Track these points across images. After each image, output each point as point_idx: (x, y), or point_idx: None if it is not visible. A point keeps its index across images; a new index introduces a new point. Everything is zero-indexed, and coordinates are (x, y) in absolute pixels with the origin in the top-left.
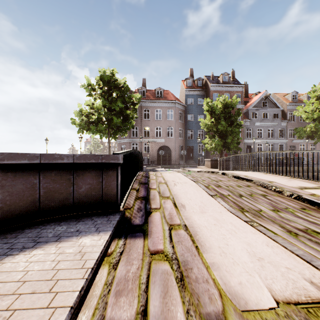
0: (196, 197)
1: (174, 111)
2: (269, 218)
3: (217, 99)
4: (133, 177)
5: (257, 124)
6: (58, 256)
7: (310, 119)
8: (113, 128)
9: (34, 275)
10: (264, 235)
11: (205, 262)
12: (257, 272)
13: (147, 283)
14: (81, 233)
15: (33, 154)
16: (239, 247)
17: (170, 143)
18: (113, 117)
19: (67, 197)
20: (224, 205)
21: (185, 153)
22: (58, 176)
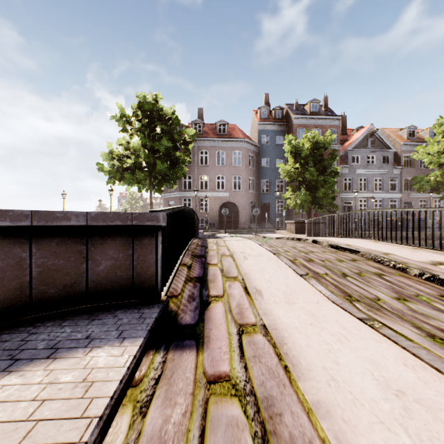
0: (278, 278)
1: (243, 154)
2: (393, 311)
3: (304, 136)
4: (184, 247)
5: (359, 172)
6: (44, 389)
7: (435, 164)
8: (157, 177)
9: None
10: (395, 344)
11: (303, 400)
12: (400, 424)
13: None
14: (93, 342)
15: (20, 212)
16: (359, 369)
17: (237, 198)
18: (156, 162)
19: (76, 279)
20: (323, 291)
21: (258, 213)
22: (62, 247)
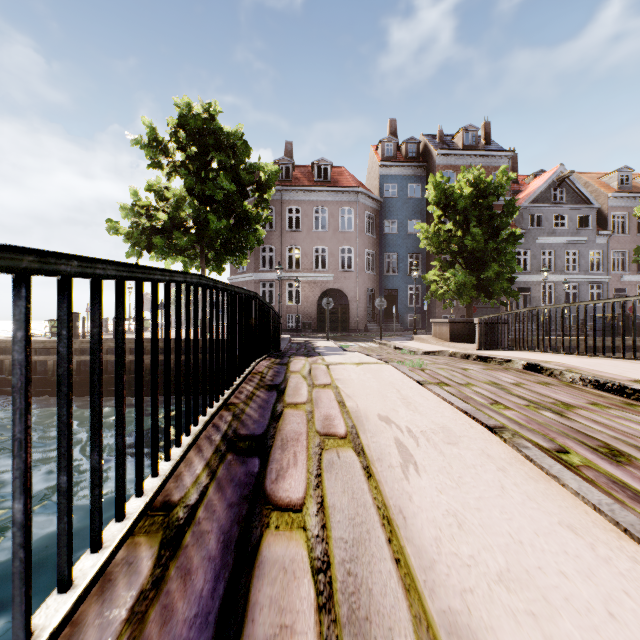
0: None
1: (356, 212)
2: None
3: (460, 176)
4: (210, 401)
5: (541, 241)
6: None
7: None
8: (214, 245)
9: None
10: None
11: None
12: None
13: None
14: None
15: None
16: None
17: (346, 282)
18: (208, 216)
19: None
20: None
21: (384, 305)
22: None
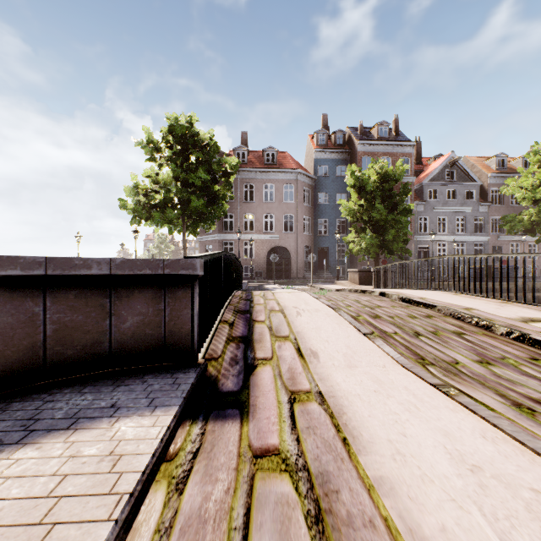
0: (337, 338)
1: (296, 188)
2: (474, 377)
3: (370, 166)
4: (225, 301)
5: (437, 210)
6: (65, 463)
7: (530, 201)
8: (192, 216)
9: (6, 511)
10: (473, 414)
11: (364, 475)
12: (474, 501)
13: (246, 528)
14: (120, 411)
15: (32, 259)
16: (429, 441)
17: (288, 241)
18: (191, 197)
19: (98, 338)
20: (390, 353)
21: (314, 259)
22: (82, 300)
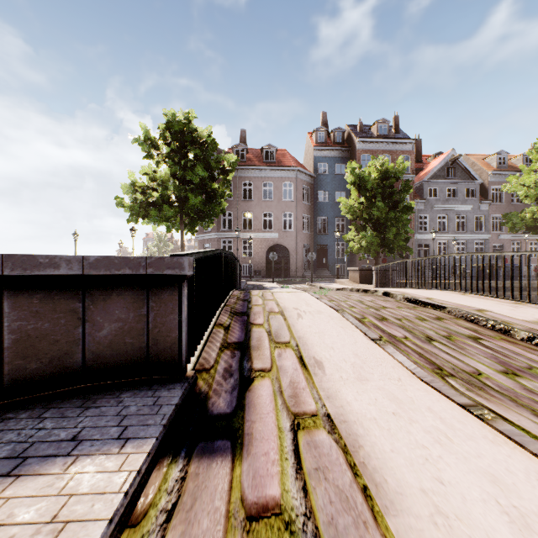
0: (343, 344)
1: (295, 186)
2: (502, 392)
3: (370, 163)
4: (221, 302)
5: (437, 208)
6: None
7: (532, 198)
8: (190, 213)
9: None
10: (520, 447)
11: None
12: None
13: None
14: (81, 447)
15: None
16: (475, 492)
17: (287, 240)
18: (188, 195)
19: (68, 349)
20: (405, 363)
21: (314, 258)
22: (48, 305)
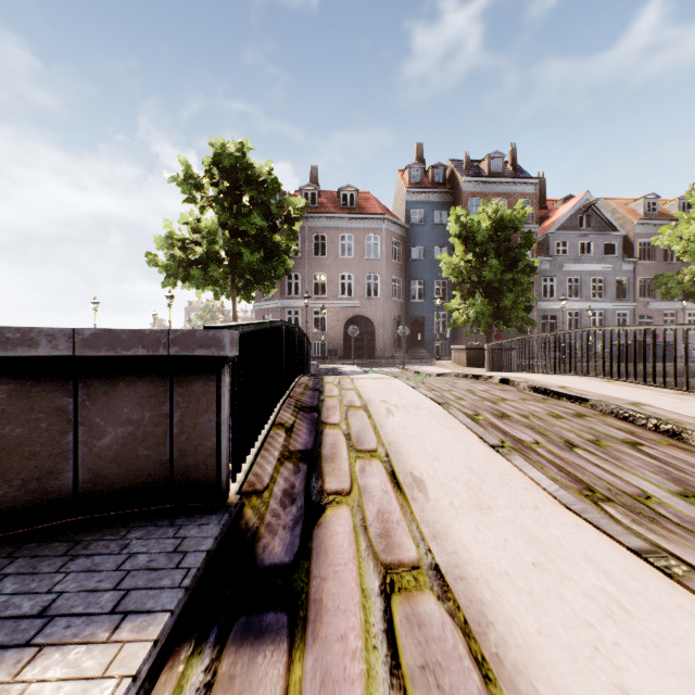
0: (451, 453)
1: (382, 239)
2: (684, 525)
3: (480, 209)
4: (282, 392)
5: (567, 268)
6: None
7: (693, 255)
8: (244, 275)
9: None
10: None
11: None
12: None
13: None
14: (50, 629)
15: None
16: None
17: (372, 309)
18: (242, 250)
19: (53, 466)
20: (541, 482)
21: (406, 333)
22: (21, 401)
